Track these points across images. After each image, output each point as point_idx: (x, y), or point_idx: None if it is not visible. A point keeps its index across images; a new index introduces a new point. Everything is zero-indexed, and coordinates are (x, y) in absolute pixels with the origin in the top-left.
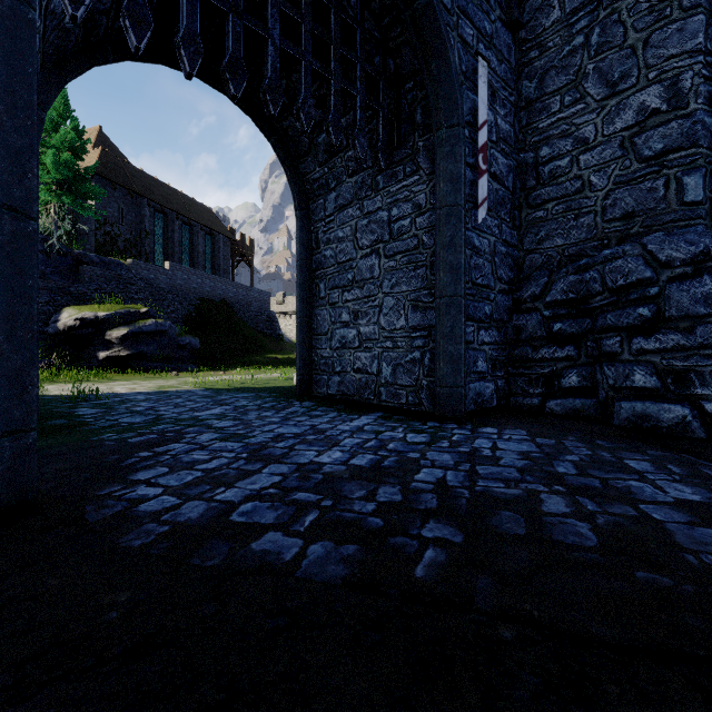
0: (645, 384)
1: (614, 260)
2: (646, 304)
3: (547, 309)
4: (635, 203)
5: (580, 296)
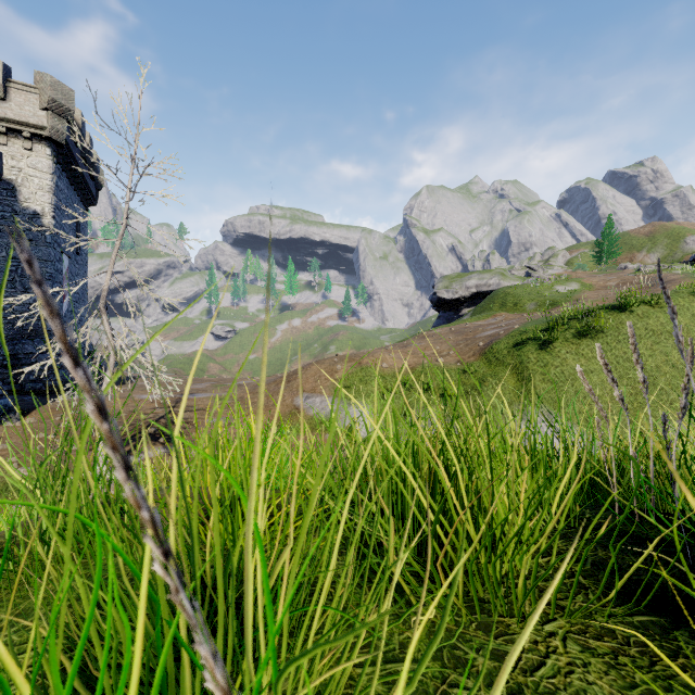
0: (33, 379)
1: (26, 345)
2: (34, 359)
3: (2, 357)
4: (33, 327)
5: (14, 354)
